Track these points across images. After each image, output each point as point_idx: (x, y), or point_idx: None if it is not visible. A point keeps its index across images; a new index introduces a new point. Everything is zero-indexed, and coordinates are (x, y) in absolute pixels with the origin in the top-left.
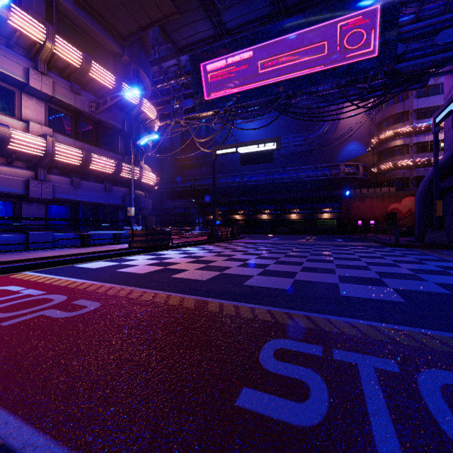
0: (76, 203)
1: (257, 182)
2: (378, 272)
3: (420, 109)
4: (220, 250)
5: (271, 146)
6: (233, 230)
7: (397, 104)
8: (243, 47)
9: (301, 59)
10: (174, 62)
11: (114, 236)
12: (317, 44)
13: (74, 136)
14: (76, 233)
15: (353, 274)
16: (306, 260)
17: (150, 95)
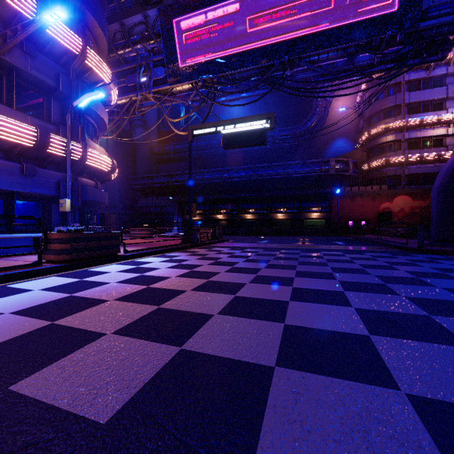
0: None
1: (242, 179)
2: None
3: (412, 103)
4: (194, 263)
5: (263, 125)
6: (214, 231)
7: (388, 97)
8: None
9: (301, 14)
10: (140, 19)
11: (35, 240)
12: None
13: None
14: None
15: None
16: (342, 287)
17: (112, 65)
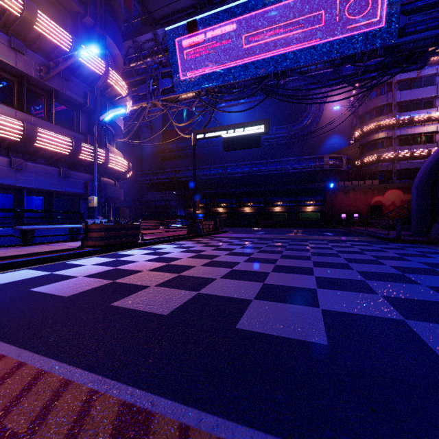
0: (19, 190)
1: (241, 174)
2: (435, 289)
3: (403, 102)
4: (200, 249)
5: (258, 130)
6: (215, 223)
7: (380, 96)
8: (226, 19)
9: (292, 32)
10: (150, 36)
11: (70, 230)
12: (310, 15)
13: (17, 106)
14: (13, 227)
15: (405, 295)
16: (313, 264)
17: (124, 75)
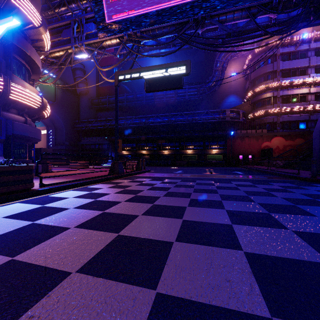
0: None
1: (160, 123)
2: None
3: (285, 69)
4: (112, 199)
5: (180, 71)
6: (138, 163)
7: (268, 65)
8: None
9: None
10: None
11: None
12: None
13: None
14: None
15: None
16: (315, 249)
17: (51, 22)
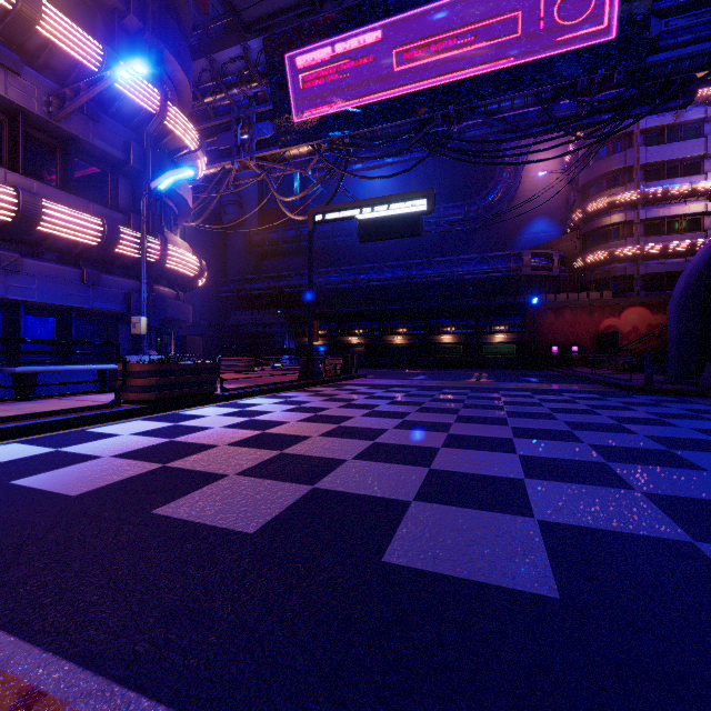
0: (11, 306)
1: (387, 282)
2: None
3: (651, 164)
4: (319, 405)
5: (417, 207)
6: (346, 362)
7: (614, 155)
8: (364, 22)
9: (473, 45)
10: (237, 52)
11: (100, 374)
12: (502, 16)
13: (8, 163)
14: (0, 370)
15: (683, 490)
16: (512, 433)
17: (195, 118)
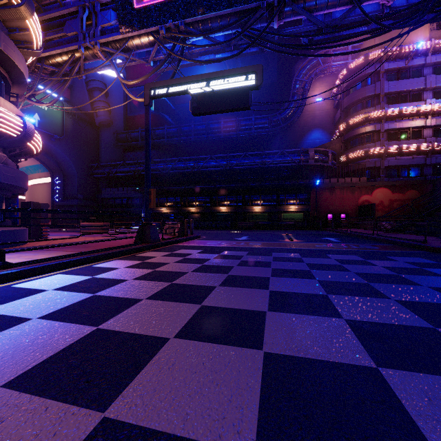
0: None
1: (216, 168)
2: None
3: (391, 93)
4: (125, 292)
5: (246, 81)
6: (183, 226)
7: (367, 86)
8: None
9: None
10: None
11: None
12: None
13: None
14: None
15: None
16: None
17: (48, 10)
